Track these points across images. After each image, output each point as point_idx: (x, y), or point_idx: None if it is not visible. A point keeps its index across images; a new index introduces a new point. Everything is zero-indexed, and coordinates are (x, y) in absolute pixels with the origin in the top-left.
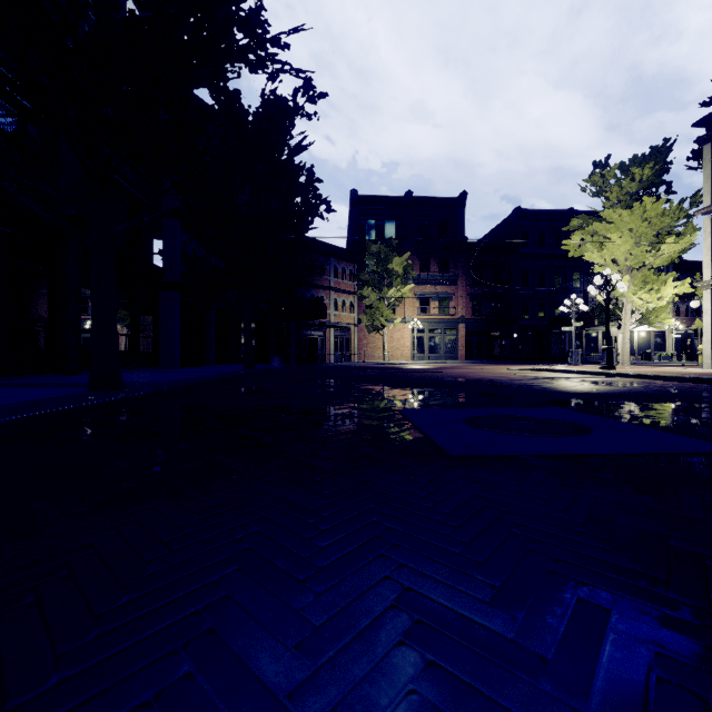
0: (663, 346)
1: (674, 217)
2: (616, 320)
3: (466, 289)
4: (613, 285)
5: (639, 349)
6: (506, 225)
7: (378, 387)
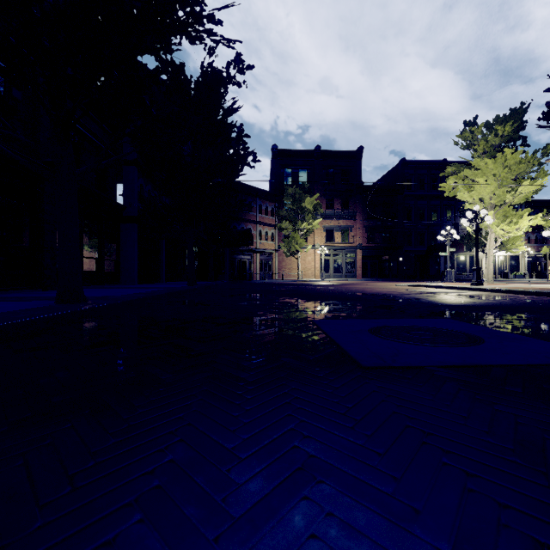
0: (517, 267)
1: (529, 164)
2: (481, 247)
3: (363, 223)
4: (481, 218)
5: (498, 270)
6: (394, 172)
7: (294, 300)
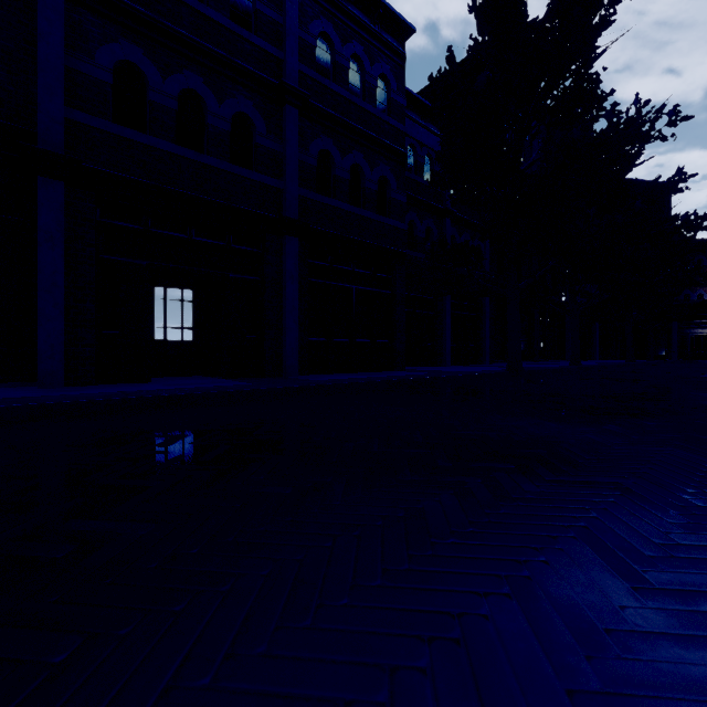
0: None
1: None
2: None
3: None
4: None
5: None
6: None
7: None
